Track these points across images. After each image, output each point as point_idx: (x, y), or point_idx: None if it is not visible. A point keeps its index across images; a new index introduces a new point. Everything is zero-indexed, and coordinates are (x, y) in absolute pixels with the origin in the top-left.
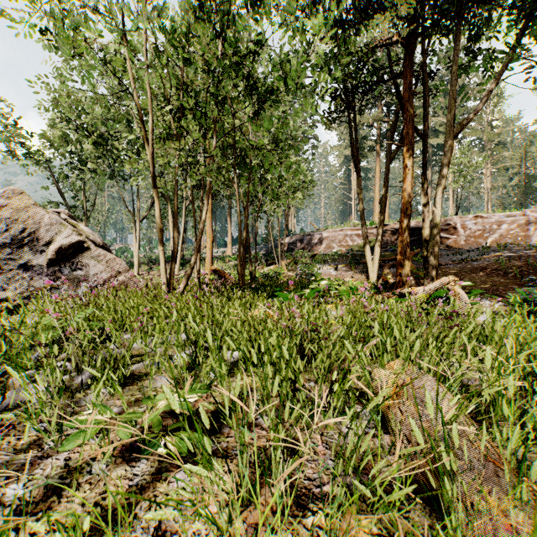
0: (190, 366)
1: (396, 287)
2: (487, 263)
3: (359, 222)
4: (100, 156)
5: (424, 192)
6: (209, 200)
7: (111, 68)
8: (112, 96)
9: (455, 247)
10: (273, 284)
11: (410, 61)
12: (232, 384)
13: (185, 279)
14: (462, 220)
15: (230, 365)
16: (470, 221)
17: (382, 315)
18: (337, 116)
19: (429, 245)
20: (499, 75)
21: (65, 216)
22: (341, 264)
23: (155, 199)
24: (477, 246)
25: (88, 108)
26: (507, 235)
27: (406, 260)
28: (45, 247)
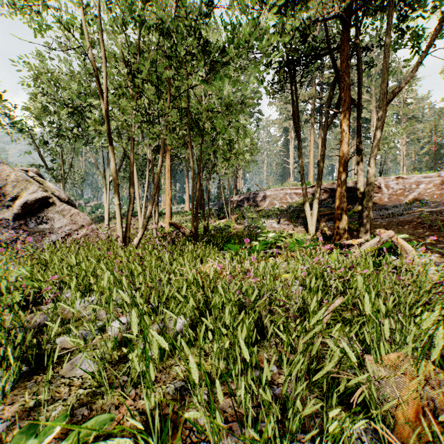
0: (122, 342)
1: (334, 239)
2: (412, 217)
3: (297, 183)
4: (75, 125)
5: (359, 154)
6: (168, 162)
7: (63, 23)
8: (85, 73)
9: (379, 203)
10: (224, 237)
11: (347, 36)
12: (172, 370)
13: (140, 233)
14: (386, 180)
15: (174, 336)
16: (392, 181)
17: (344, 274)
18: (281, 87)
19: (364, 201)
20: (429, 46)
21: (33, 173)
22: (283, 218)
23: (111, 155)
24: (399, 203)
25: (64, 83)
26: (424, 193)
27: (343, 214)
28: (12, 203)
